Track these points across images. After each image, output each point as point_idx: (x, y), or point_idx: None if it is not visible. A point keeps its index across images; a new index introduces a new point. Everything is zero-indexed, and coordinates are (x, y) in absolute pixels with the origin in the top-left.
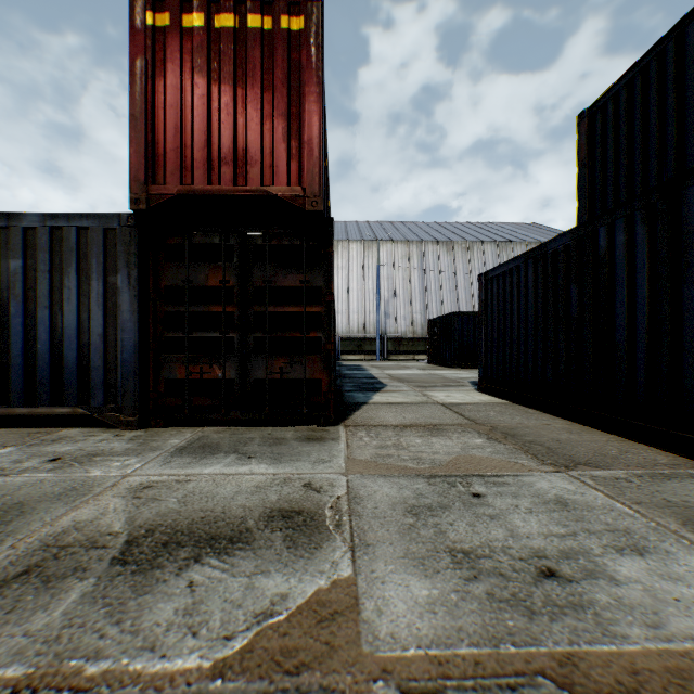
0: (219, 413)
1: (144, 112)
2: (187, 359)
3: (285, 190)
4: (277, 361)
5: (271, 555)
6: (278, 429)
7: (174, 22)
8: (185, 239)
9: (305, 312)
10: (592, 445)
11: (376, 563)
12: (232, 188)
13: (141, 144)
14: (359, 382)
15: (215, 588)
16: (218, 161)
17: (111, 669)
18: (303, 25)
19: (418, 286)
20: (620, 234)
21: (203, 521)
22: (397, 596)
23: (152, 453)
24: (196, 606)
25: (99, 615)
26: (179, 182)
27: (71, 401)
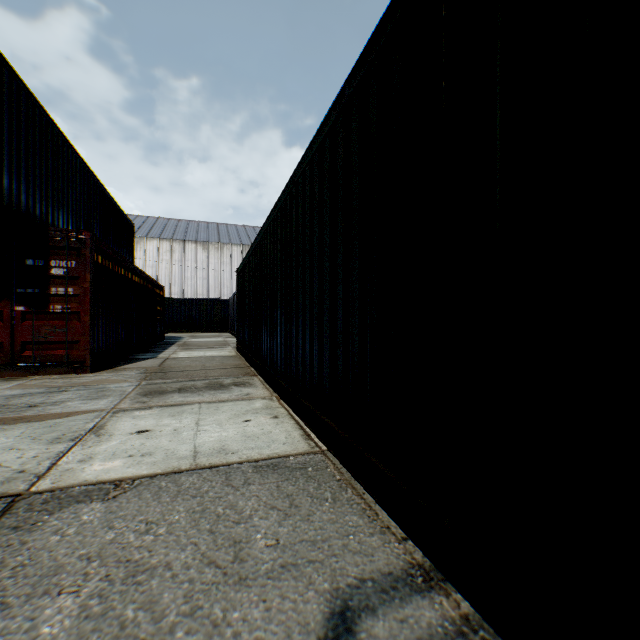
0: None
1: None
2: None
3: None
4: None
5: None
6: None
7: None
8: None
9: None
10: None
11: None
12: None
13: None
14: None
15: None
16: None
17: None
18: None
19: (177, 274)
20: None
21: None
22: None
23: None
24: None
25: None
26: None
27: None
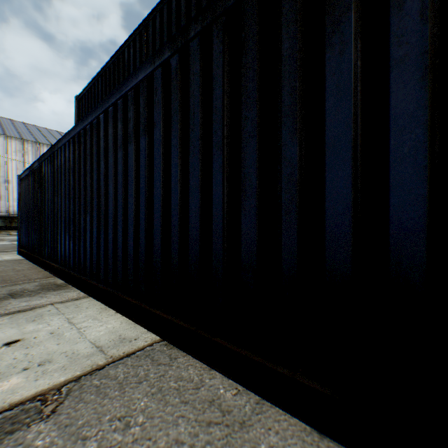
0: None
1: None
2: None
3: None
4: None
5: None
6: None
7: None
8: None
9: None
10: (14, 276)
11: None
12: None
13: None
14: None
15: None
16: None
17: None
18: None
19: None
20: (47, 167)
21: None
22: None
23: None
24: None
25: None
26: None
27: None
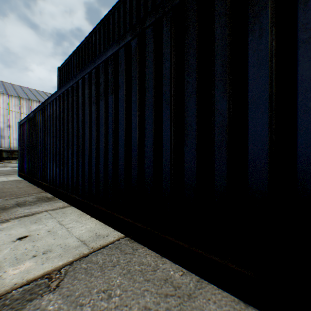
0: None
1: None
2: None
3: None
4: None
5: None
6: None
7: None
8: None
9: None
10: (18, 191)
11: None
12: None
13: None
14: None
15: None
16: None
17: None
18: None
19: None
20: (40, 116)
21: None
22: None
23: None
24: None
25: None
26: None
27: None
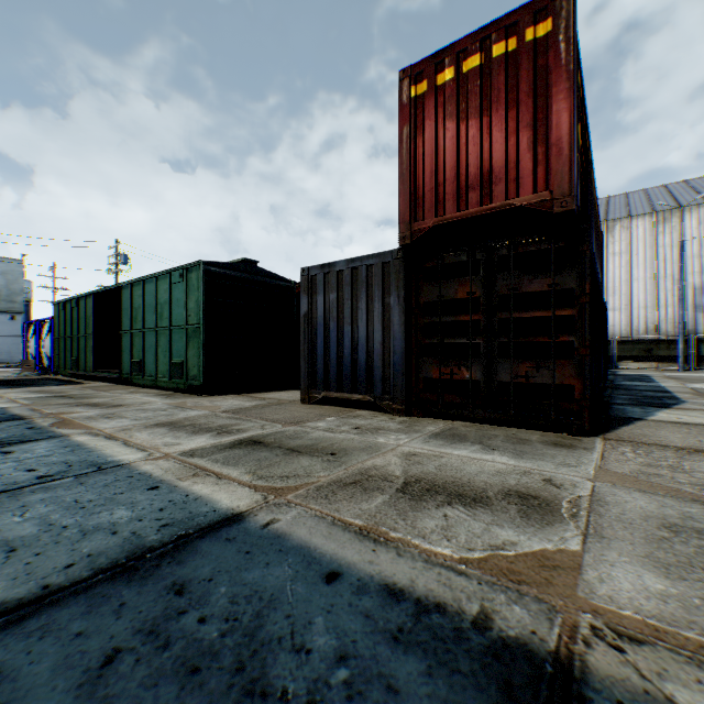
0: (466, 410)
1: (408, 167)
2: (439, 362)
3: (530, 198)
4: (521, 365)
5: (505, 517)
6: (522, 432)
7: (429, 85)
8: (439, 261)
9: (552, 316)
10: None
11: (608, 551)
12: (478, 209)
13: (406, 193)
14: (637, 395)
15: (461, 522)
16: (465, 188)
17: (402, 538)
18: (549, 27)
19: None
20: None
21: (453, 483)
22: (623, 578)
23: (415, 434)
24: (449, 528)
25: (393, 513)
26: (434, 216)
27: (362, 391)
